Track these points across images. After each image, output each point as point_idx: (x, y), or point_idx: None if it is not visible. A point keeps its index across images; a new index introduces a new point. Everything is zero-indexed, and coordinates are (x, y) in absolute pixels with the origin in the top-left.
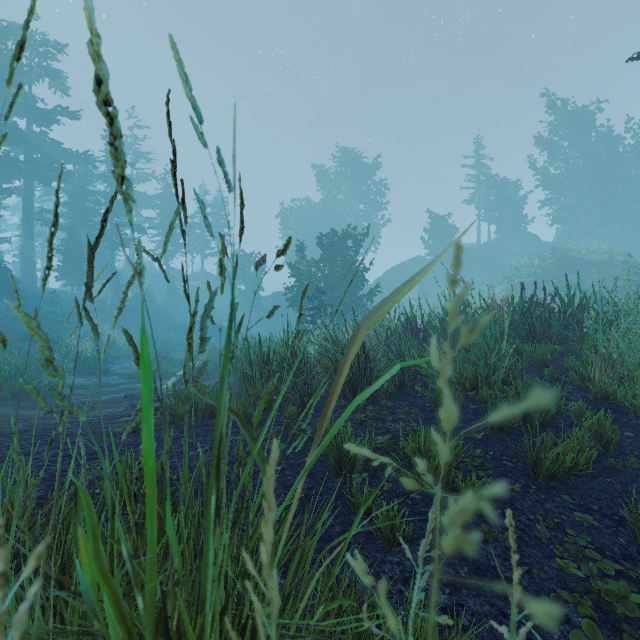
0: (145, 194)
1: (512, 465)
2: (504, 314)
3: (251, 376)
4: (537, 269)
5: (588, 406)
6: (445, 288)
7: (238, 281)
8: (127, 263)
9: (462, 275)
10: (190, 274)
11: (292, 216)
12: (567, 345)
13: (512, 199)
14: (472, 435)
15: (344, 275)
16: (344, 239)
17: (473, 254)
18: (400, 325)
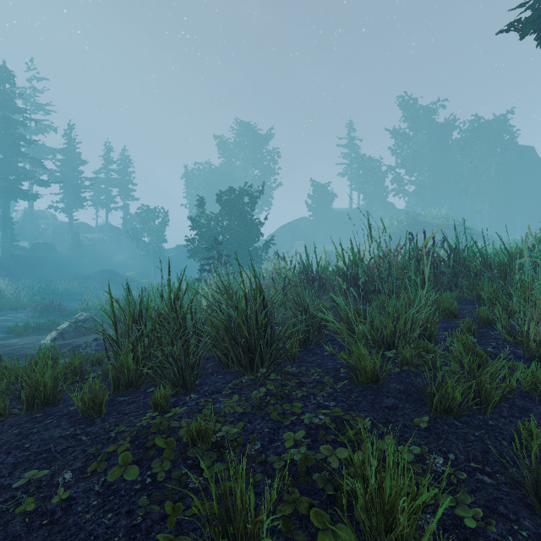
0: (45, 146)
1: (491, 481)
2: (424, 259)
3: (115, 340)
4: (396, 229)
5: (526, 366)
6: (325, 244)
7: (143, 234)
8: (26, 214)
9: (338, 233)
10: (94, 226)
11: (195, 177)
12: (455, 292)
13: (376, 174)
14: (415, 423)
15: (241, 229)
16: (241, 196)
17: (347, 217)
18: (297, 273)
